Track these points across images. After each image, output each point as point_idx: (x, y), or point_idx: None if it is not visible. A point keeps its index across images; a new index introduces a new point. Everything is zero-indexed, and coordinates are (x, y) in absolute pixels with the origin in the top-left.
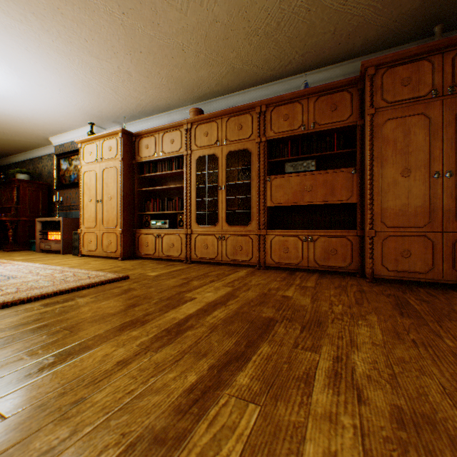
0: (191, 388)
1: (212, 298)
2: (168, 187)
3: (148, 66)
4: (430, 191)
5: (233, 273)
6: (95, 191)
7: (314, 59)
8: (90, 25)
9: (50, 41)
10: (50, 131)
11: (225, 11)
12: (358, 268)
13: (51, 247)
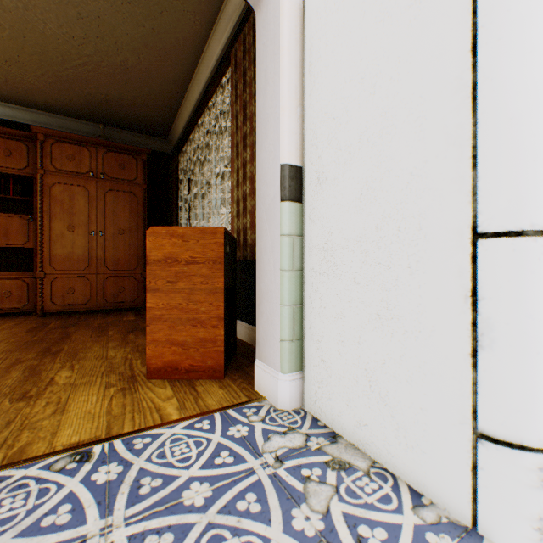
0: None
1: None
2: None
3: None
4: (89, 244)
5: None
6: None
7: None
8: None
9: None
10: None
11: None
12: (36, 307)
13: None
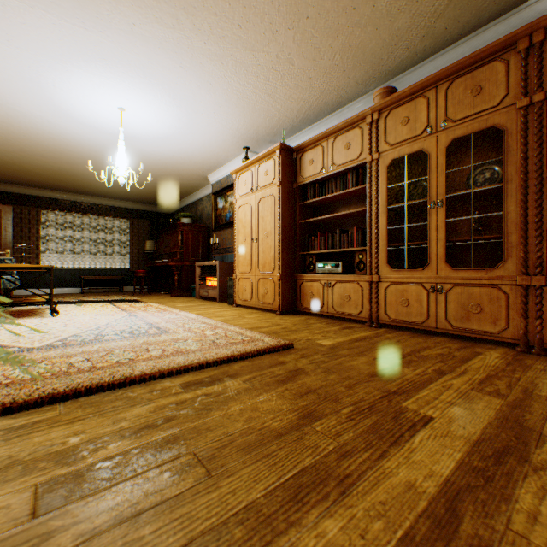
0: None
1: (471, 426)
2: (340, 214)
3: (315, 39)
4: None
5: (472, 356)
6: (249, 228)
7: None
8: None
9: (202, 45)
10: (207, 168)
11: None
12: None
13: (208, 294)
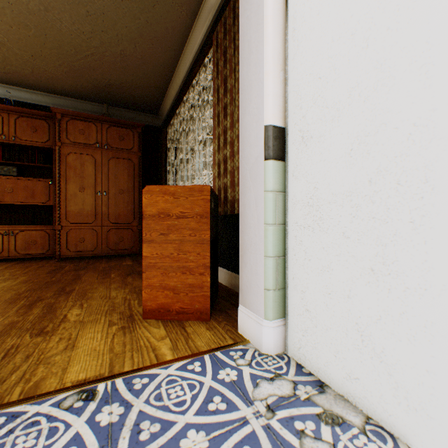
0: None
1: None
2: None
3: None
4: (96, 202)
5: None
6: None
7: (21, 81)
8: None
9: None
10: None
11: None
12: (55, 253)
13: None
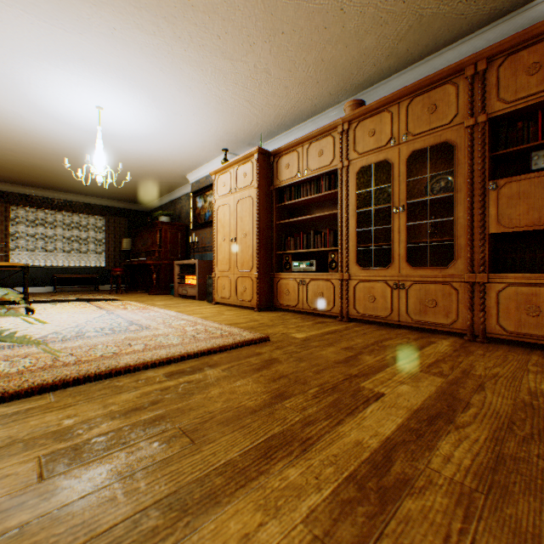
0: None
1: (414, 399)
2: (314, 216)
3: (290, 52)
4: None
5: (426, 344)
6: (228, 227)
7: None
8: (222, 11)
9: (182, 52)
10: (186, 168)
11: None
12: None
13: (187, 292)
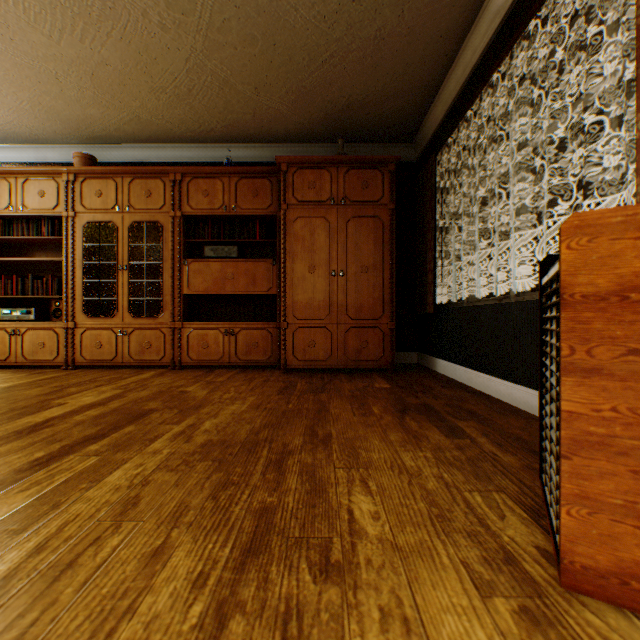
0: (38, 459)
1: (91, 401)
2: (34, 259)
3: None
4: (329, 288)
5: (136, 375)
6: None
7: (240, 134)
8: None
9: None
10: None
11: (118, 58)
12: (278, 360)
13: None
